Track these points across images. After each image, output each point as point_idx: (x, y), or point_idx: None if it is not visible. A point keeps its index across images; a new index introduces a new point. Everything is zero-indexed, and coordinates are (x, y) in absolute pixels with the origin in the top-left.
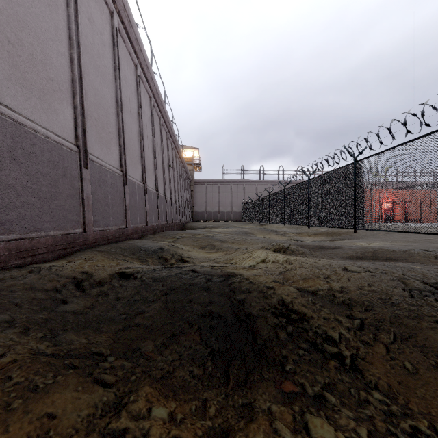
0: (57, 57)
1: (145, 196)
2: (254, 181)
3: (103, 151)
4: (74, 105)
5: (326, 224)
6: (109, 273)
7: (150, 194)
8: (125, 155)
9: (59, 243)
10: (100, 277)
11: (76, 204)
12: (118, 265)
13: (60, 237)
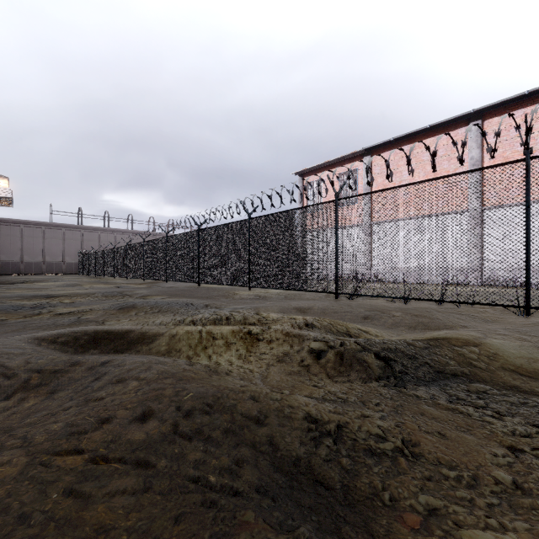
0: None
1: None
2: (97, 227)
3: None
4: None
5: (135, 276)
6: None
7: None
8: None
9: None
10: None
11: None
12: None
13: None
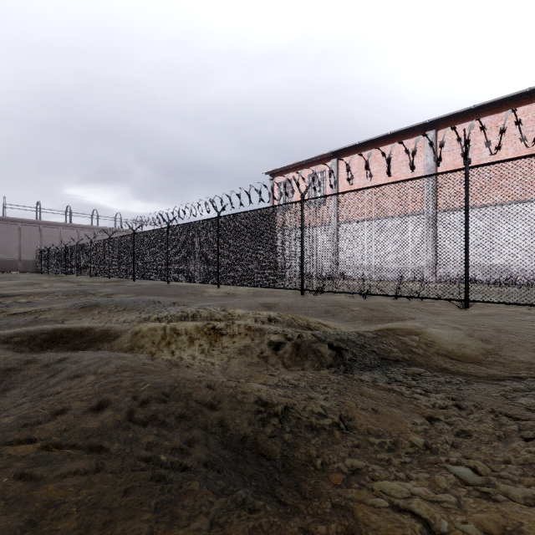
0: None
1: None
2: (58, 223)
3: None
4: None
5: (99, 274)
6: None
7: None
8: None
9: None
10: None
11: None
12: None
13: None
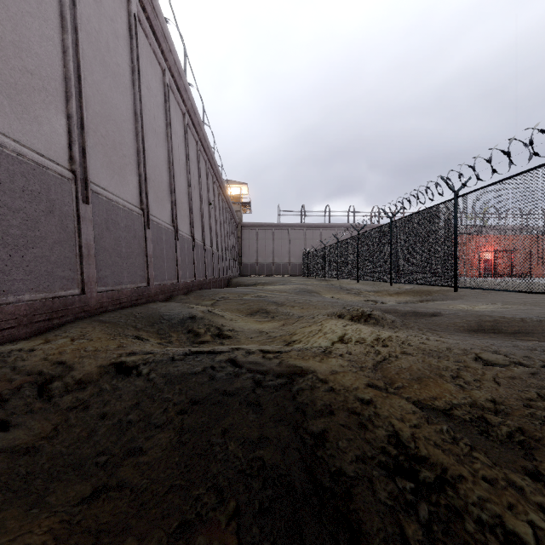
0: (41, 42)
1: (176, 244)
2: (318, 224)
3: (114, 181)
4: (68, 112)
5: (414, 280)
6: (100, 364)
7: (183, 241)
8: (147, 188)
9: (40, 312)
10: (83, 372)
11: (69, 255)
12: (119, 349)
13: (41, 303)
